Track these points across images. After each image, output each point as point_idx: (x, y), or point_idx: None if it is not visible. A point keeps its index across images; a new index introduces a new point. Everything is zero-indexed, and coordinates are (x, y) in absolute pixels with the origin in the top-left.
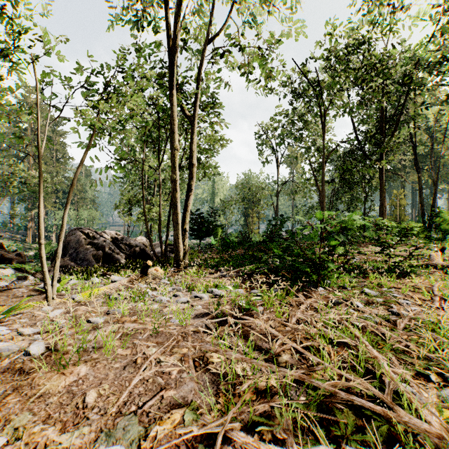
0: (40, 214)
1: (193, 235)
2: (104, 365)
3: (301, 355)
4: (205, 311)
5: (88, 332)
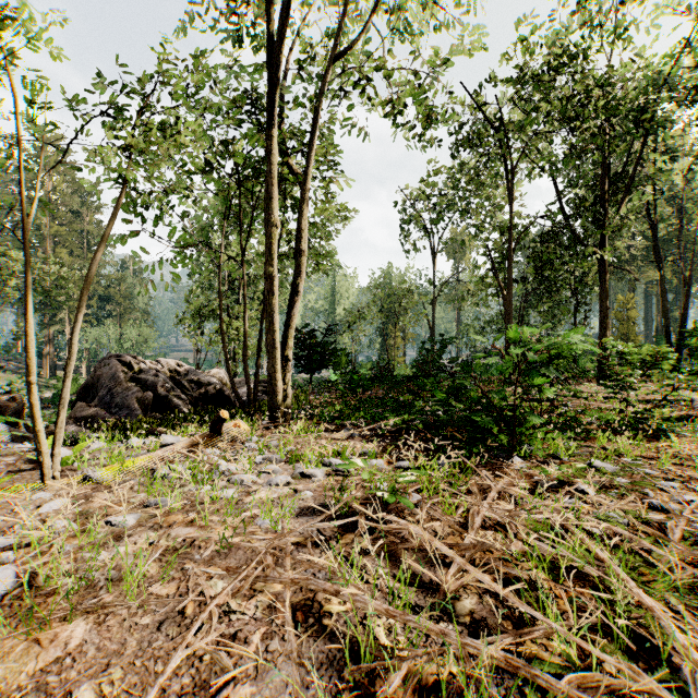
0: (30, 331)
1: (301, 366)
2: (121, 619)
3: (498, 597)
4: (317, 503)
5: (99, 549)
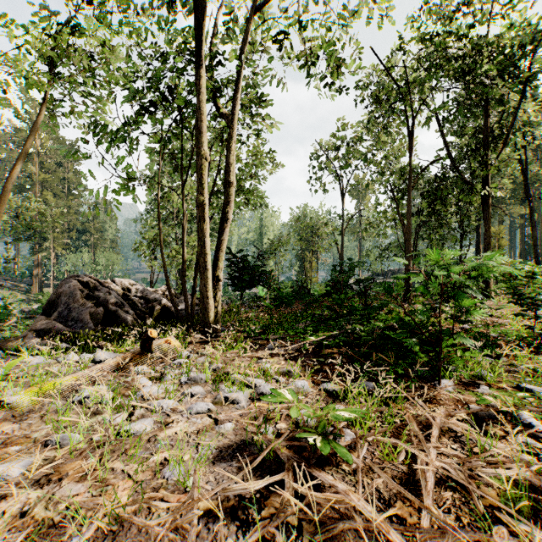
0: None
1: (232, 285)
2: None
3: None
4: (238, 439)
5: None
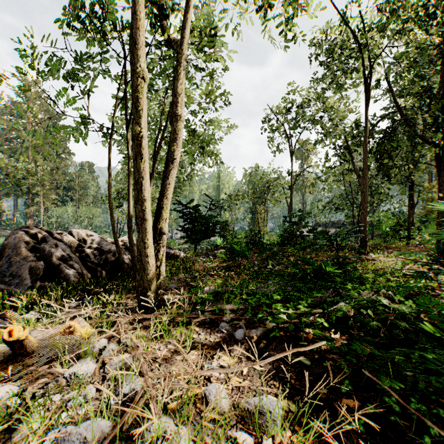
0: None
1: (186, 237)
2: None
3: None
4: None
5: None
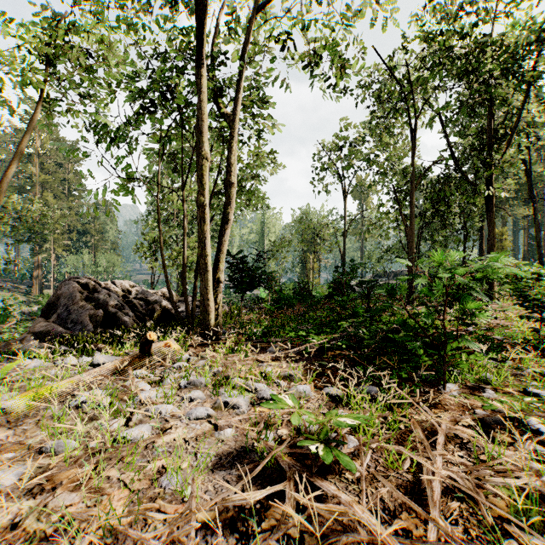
0: None
1: (234, 287)
2: None
3: None
4: (238, 446)
5: None
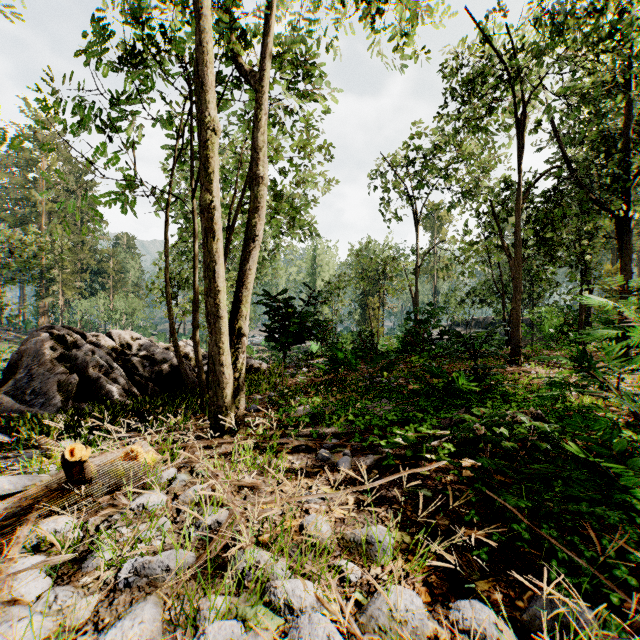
0: None
1: (271, 340)
2: None
3: None
4: None
5: None
